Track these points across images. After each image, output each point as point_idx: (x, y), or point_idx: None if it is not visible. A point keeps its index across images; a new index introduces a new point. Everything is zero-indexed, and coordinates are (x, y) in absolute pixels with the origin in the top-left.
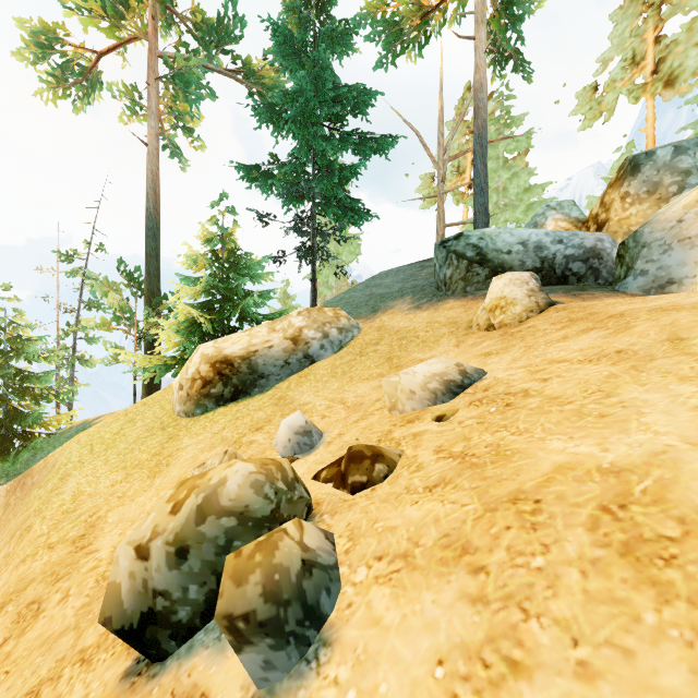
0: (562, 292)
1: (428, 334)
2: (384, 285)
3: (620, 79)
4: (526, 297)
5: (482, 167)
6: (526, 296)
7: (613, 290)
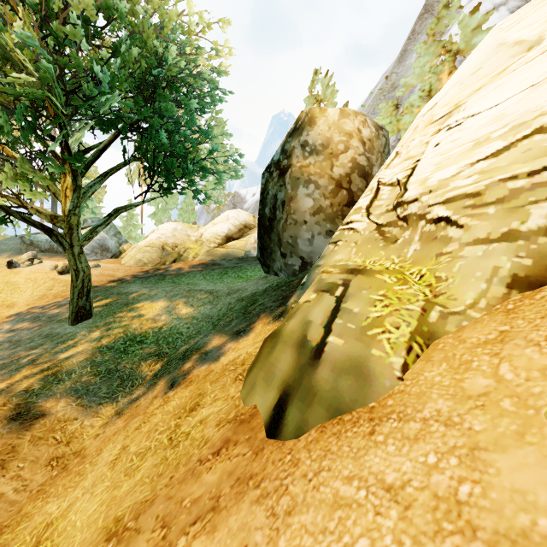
0: (51, 256)
1: (3, 265)
2: (8, 244)
3: (136, 172)
4: (27, 258)
5: (54, 206)
6: (27, 258)
7: (64, 256)
